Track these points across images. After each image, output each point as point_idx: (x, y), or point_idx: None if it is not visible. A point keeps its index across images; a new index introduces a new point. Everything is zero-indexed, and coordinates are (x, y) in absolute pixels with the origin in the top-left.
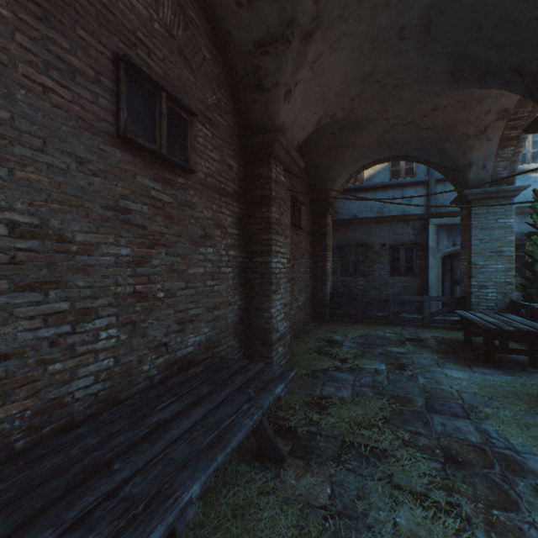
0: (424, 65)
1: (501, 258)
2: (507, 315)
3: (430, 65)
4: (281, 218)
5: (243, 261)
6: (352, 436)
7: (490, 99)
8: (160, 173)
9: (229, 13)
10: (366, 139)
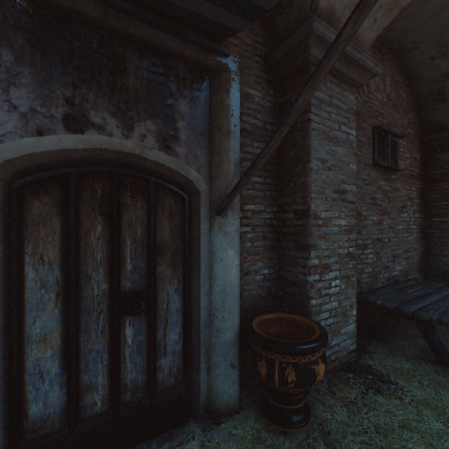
0: None
1: None
2: None
3: None
4: None
5: (421, 221)
6: None
7: None
8: (385, 176)
9: (422, 65)
10: None
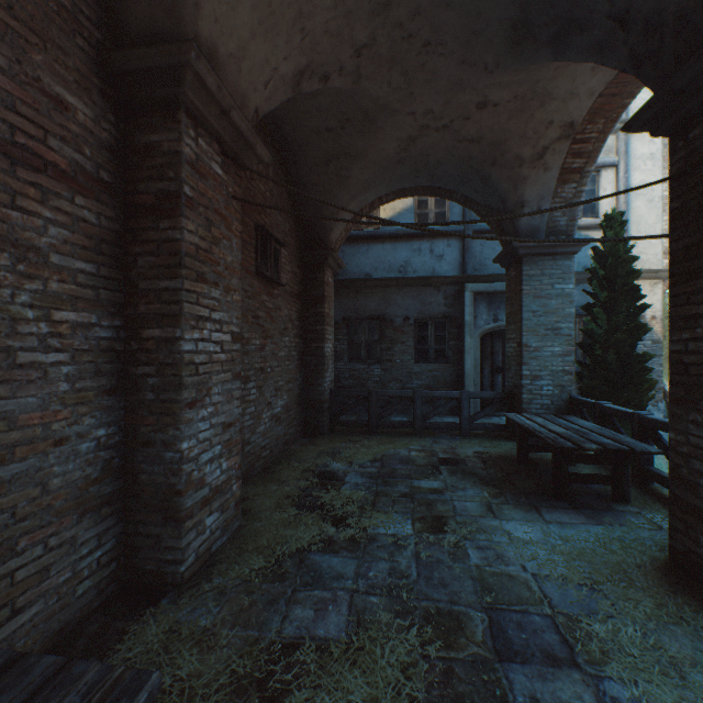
0: (474, 1)
1: (558, 338)
2: (573, 419)
3: (485, 2)
4: (213, 249)
5: (115, 337)
6: None
7: (556, 101)
8: None
9: None
10: (382, 147)
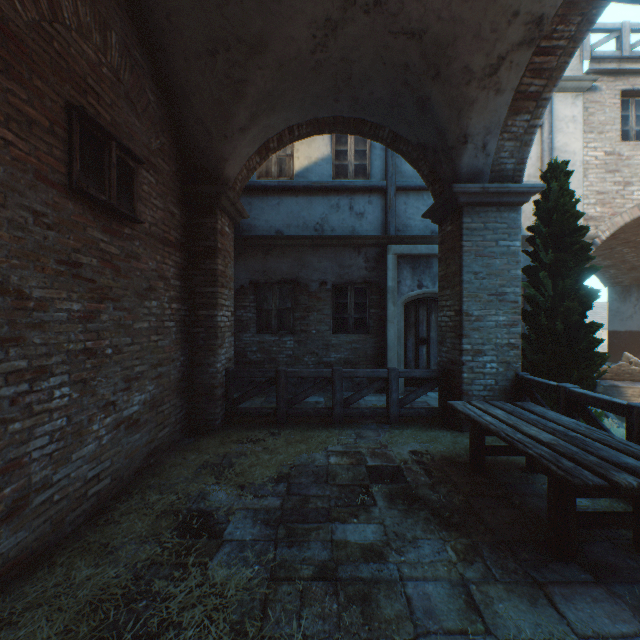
0: None
1: (504, 305)
2: (540, 411)
3: None
4: None
5: None
6: None
7: None
8: None
9: None
10: (289, 32)
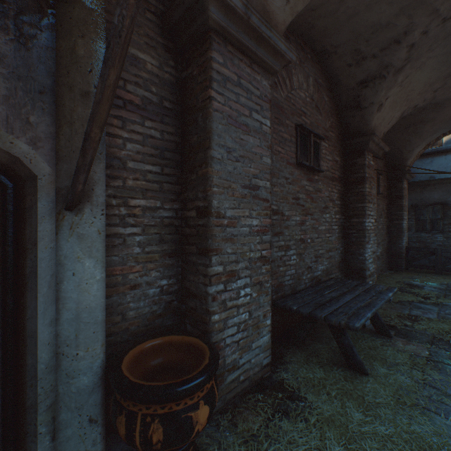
0: None
1: None
2: None
3: None
4: (370, 191)
5: (342, 222)
6: (441, 336)
7: None
8: (308, 176)
9: (341, 71)
10: (447, 113)
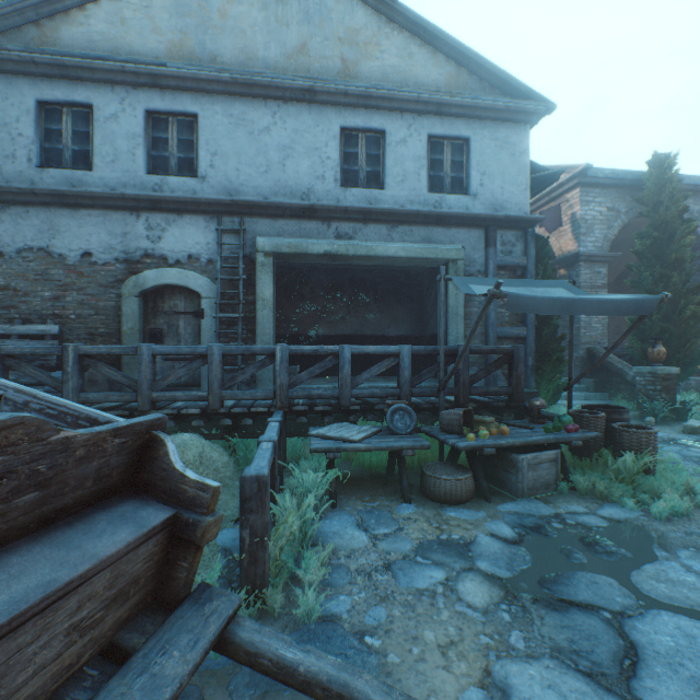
0: None
1: None
2: None
3: None
4: None
5: None
6: None
7: None
8: None
9: None
10: None
